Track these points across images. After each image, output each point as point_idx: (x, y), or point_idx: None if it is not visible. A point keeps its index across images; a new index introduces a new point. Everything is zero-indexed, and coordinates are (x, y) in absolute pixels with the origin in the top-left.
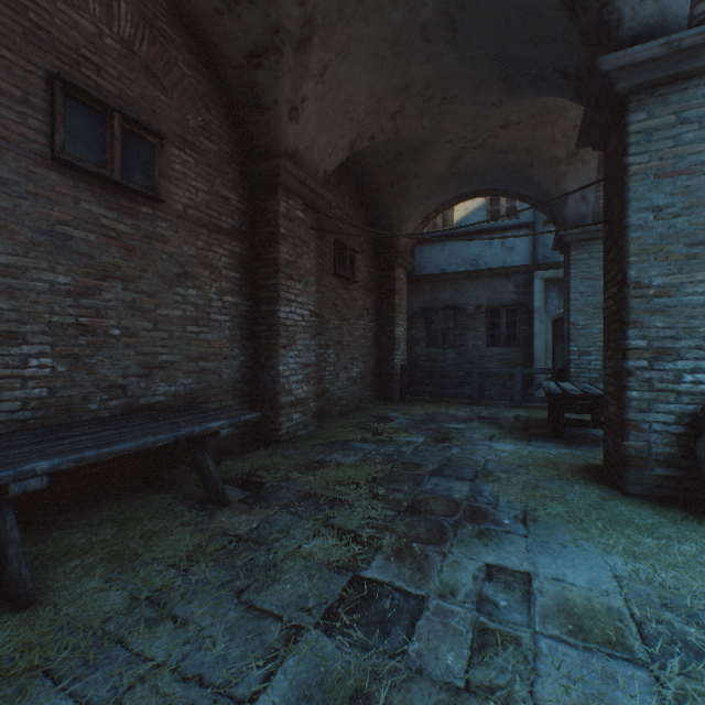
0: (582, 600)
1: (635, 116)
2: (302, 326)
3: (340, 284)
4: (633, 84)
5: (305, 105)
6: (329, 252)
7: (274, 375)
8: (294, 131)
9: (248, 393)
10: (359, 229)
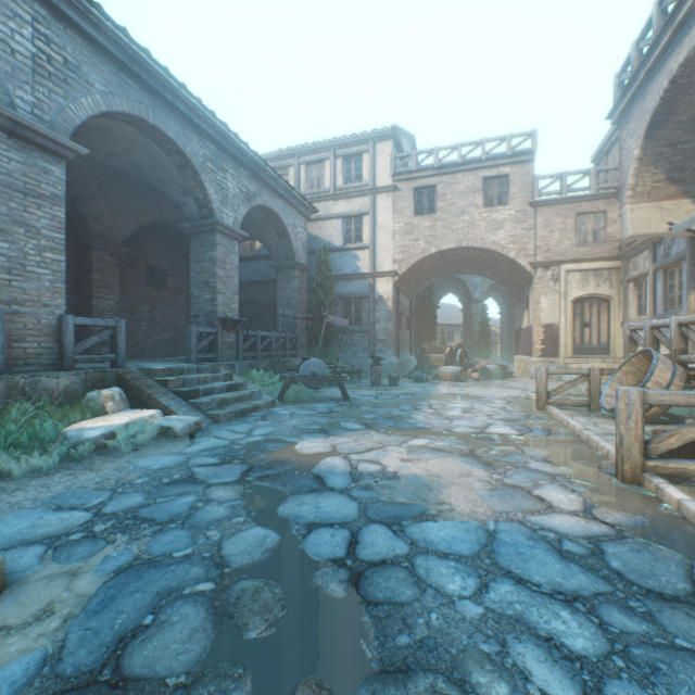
0: None
1: (192, 242)
2: (110, 309)
3: (153, 289)
4: (190, 233)
5: (103, 215)
6: (143, 272)
7: (91, 329)
8: (100, 225)
9: (79, 338)
10: (172, 258)
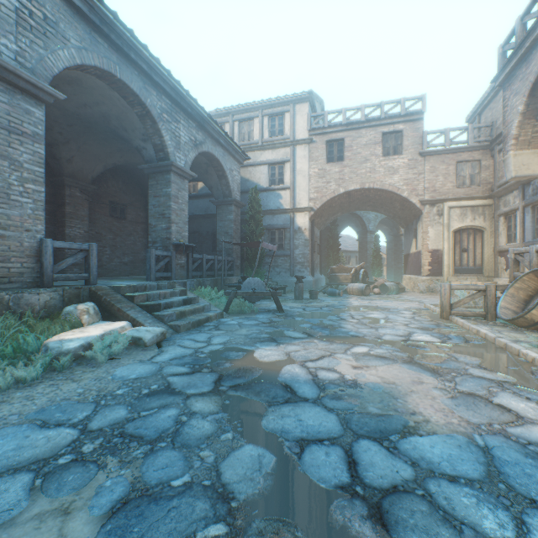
0: None
1: (150, 180)
2: (80, 236)
3: (115, 220)
4: (148, 173)
5: (75, 158)
6: (107, 206)
7: (64, 253)
8: (71, 166)
9: (55, 260)
10: (130, 195)
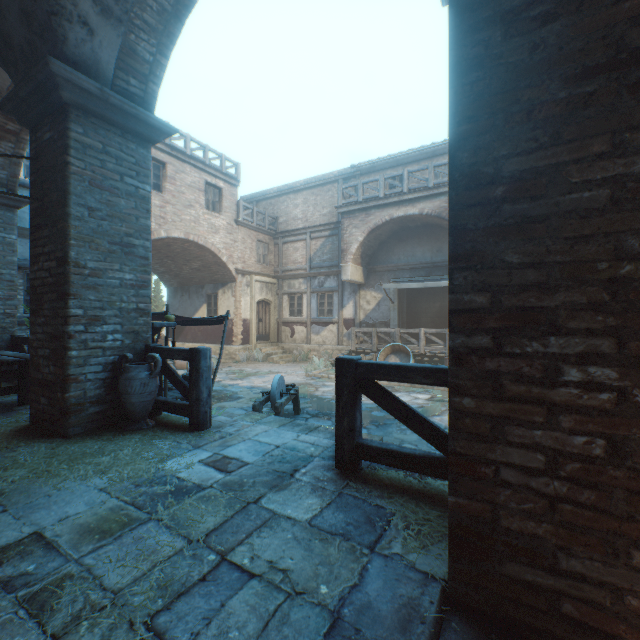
0: (93, 517)
1: (76, 126)
2: None
3: None
4: (76, 100)
5: None
6: None
7: None
8: None
9: None
10: None
